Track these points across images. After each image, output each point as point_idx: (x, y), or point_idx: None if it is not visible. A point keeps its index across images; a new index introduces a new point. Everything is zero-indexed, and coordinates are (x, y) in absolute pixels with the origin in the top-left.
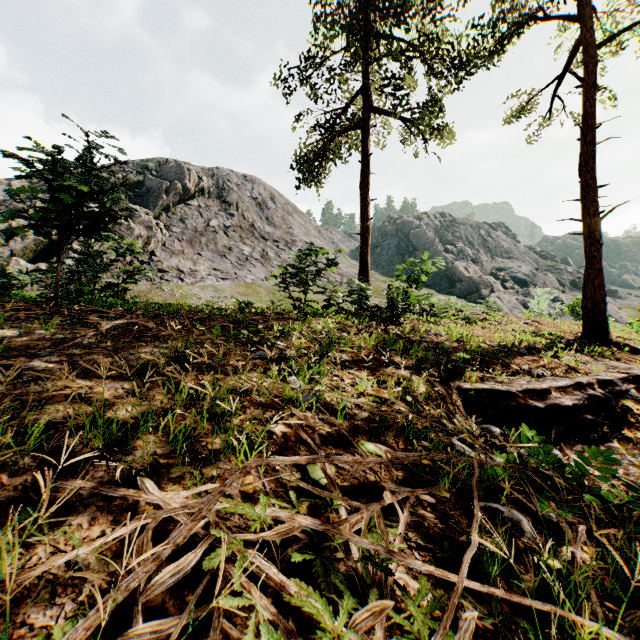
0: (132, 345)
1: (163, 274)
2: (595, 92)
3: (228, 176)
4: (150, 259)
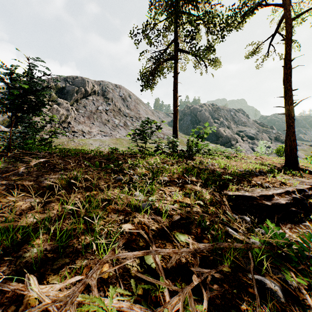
0: (47, 173)
1: (74, 133)
2: (291, 42)
3: (107, 85)
4: (68, 126)
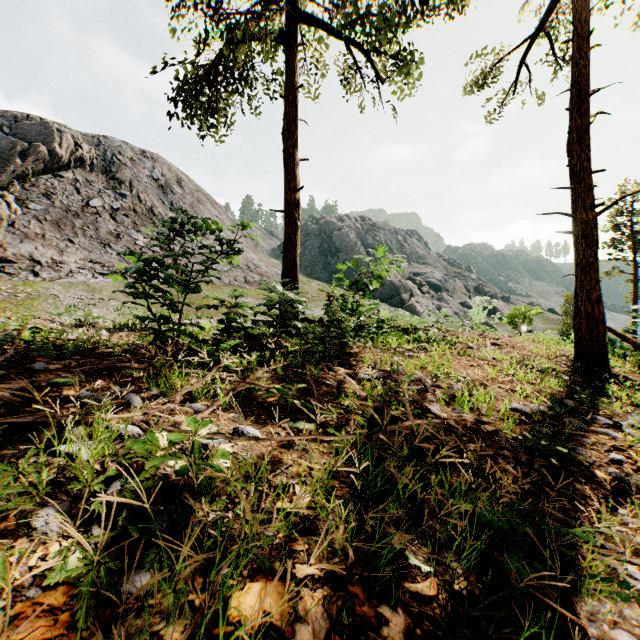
0: None
1: (5, 265)
2: (589, 49)
3: (120, 148)
4: None
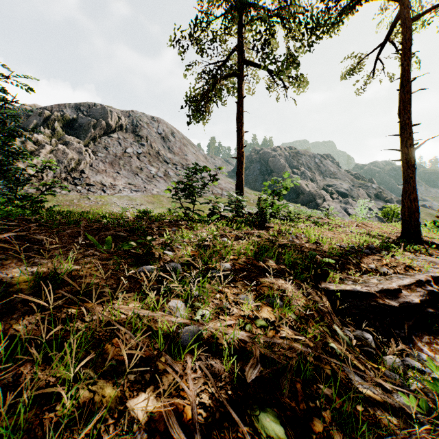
0: (6, 263)
1: (90, 187)
2: (410, 55)
3: (140, 117)
4: (80, 176)
